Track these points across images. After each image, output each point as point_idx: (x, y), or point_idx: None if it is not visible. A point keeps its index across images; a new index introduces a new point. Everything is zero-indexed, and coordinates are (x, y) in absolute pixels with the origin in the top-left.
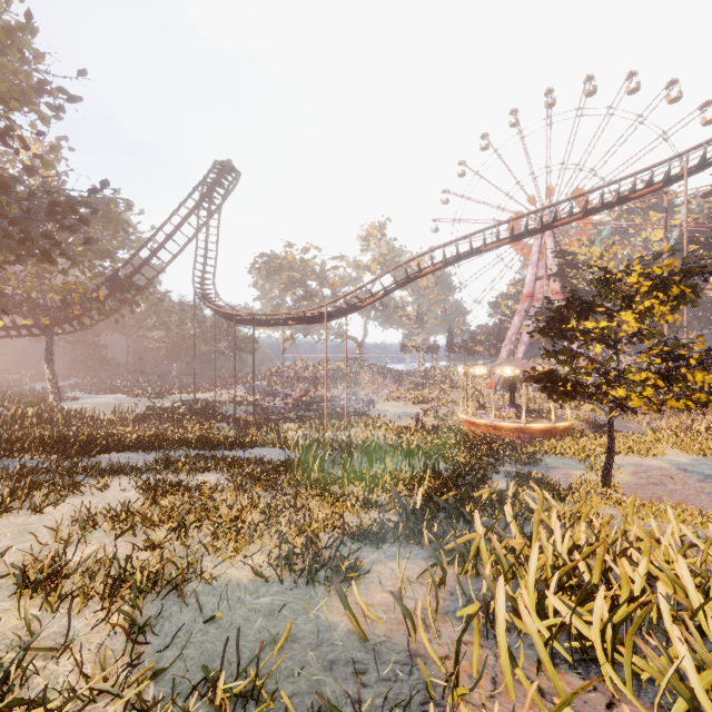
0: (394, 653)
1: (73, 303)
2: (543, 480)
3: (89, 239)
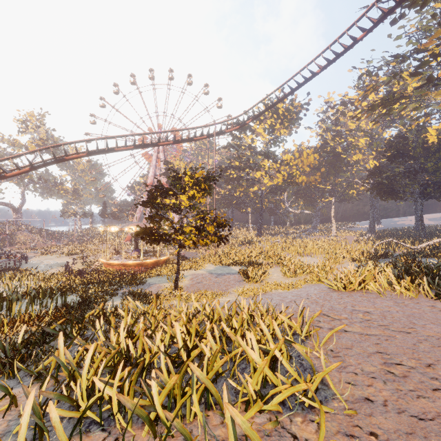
0: None
1: None
2: (143, 293)
3: None
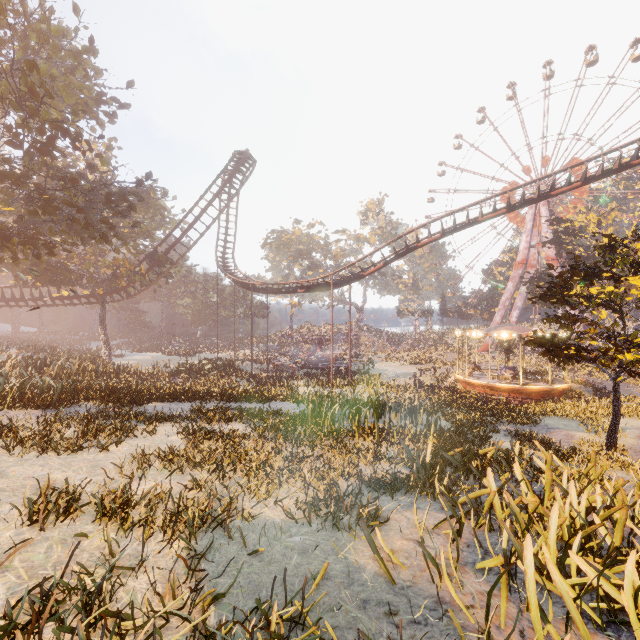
0: (421, 598)
1: (121, 276)
2: (544, 440)
3: (137, 223)
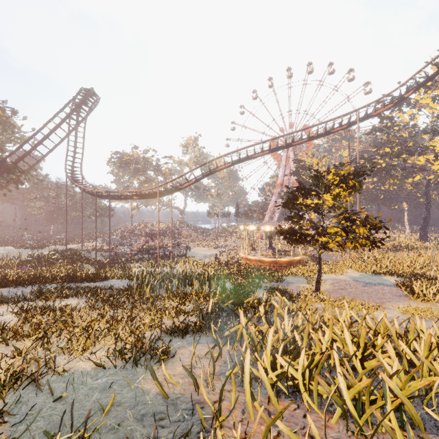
0: (185, 403)
1: None
2: (284, 290)
3: None
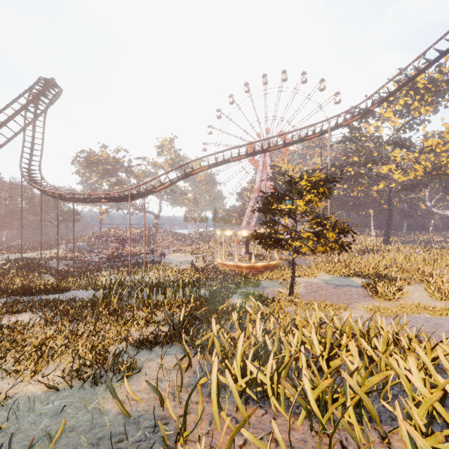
0: (148, 421)
1: None
2: (260, 295)
3: None
